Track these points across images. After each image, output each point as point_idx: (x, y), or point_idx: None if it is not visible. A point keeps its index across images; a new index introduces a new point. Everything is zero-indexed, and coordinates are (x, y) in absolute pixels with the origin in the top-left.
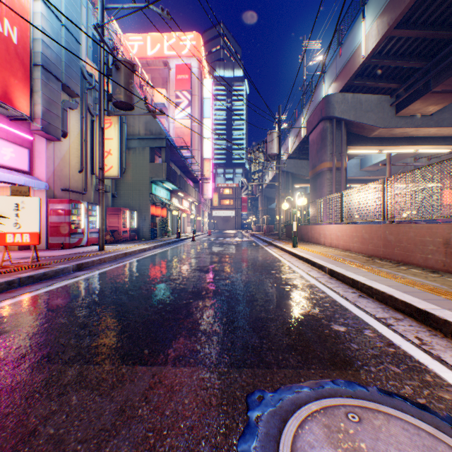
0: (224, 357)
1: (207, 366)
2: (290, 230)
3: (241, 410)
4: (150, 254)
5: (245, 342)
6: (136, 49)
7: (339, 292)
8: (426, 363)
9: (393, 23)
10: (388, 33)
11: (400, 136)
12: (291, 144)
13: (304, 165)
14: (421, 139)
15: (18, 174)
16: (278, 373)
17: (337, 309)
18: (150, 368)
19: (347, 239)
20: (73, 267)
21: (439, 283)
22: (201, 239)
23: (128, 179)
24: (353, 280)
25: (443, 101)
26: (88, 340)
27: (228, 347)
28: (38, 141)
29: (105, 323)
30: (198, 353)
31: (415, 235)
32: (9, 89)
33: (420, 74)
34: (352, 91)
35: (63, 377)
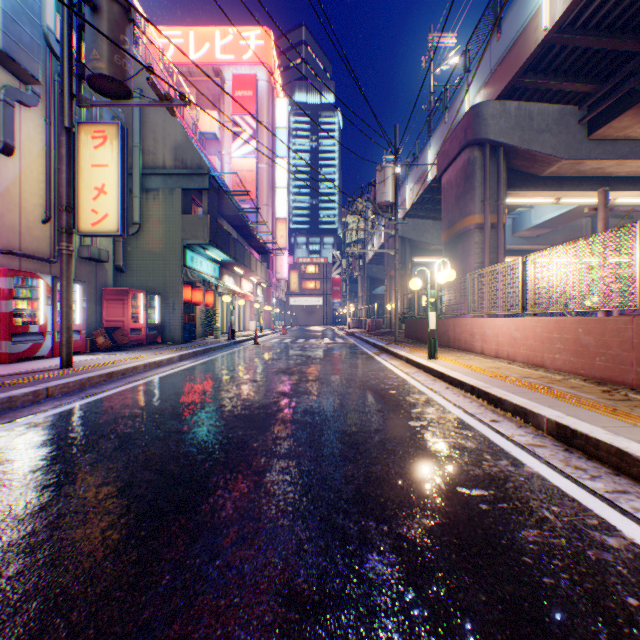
0: None
1: None
2: (413, 327)
3: None
4: (164, 373)
5: None
6: (173, 50)
7: None
8: None
9: None
10: None
11: (591, 175)
12: (409, 194)
13: (428, 228)
14: (623, 180)
15: None
16: None
17: None
18: None
19: (538, 344)
20: None
21: None
22: (270, 340)
23: (146, 242)
24: None
25: None
26: None
27: None
28: None
29: None
30: None
31: None
32: None
33: (637, 63)
34: (516, 99)
35: None
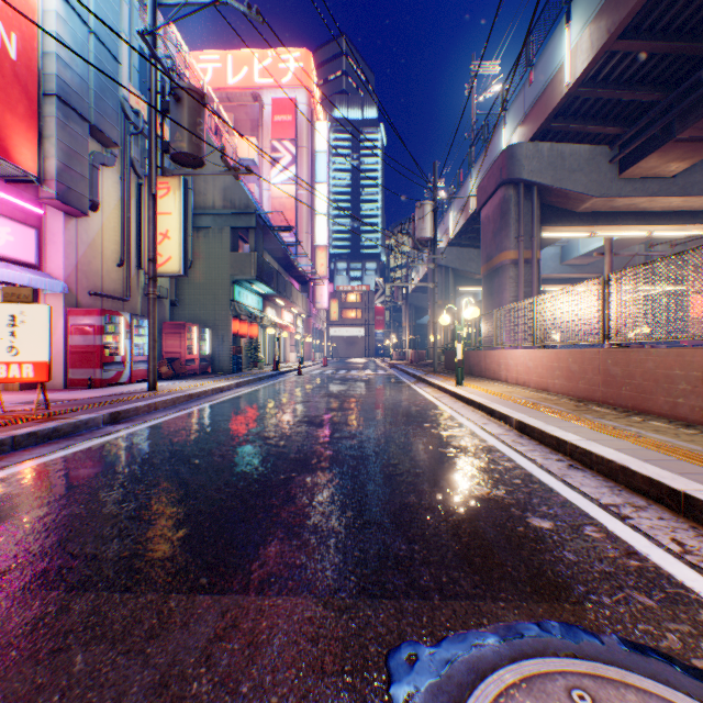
0: (347, 577)
1: (317, 596)
2: (452, 358)
3: (377, 684)
4: (229, 396)
5: (383, 549)
6: (210, 75)
7: (536, 459)
8: (697, 588)
9: (616, 30)
10: (607, 46)
11: (625, 210)
12: (452, 223)
13: (472, 256)
14: (658, 215)
15: (18, 269)
16: (442, 609)
17: (536, 489)
18: (219, 599)
19: (544, 372)
20: (104, 418)
21: (700, 445)
22: (312, 371)
23: (197, 278)
24: (558, 439)
25: (693, 154)
26: (116, 545)
27: (354, 558)
28: (51, 216)
29: (148, 515)
30: (303, 570)
31: (656, 366)
32: (3, 132)
33: (657, 112)
34: (550, 139)
35: (65, 617)
